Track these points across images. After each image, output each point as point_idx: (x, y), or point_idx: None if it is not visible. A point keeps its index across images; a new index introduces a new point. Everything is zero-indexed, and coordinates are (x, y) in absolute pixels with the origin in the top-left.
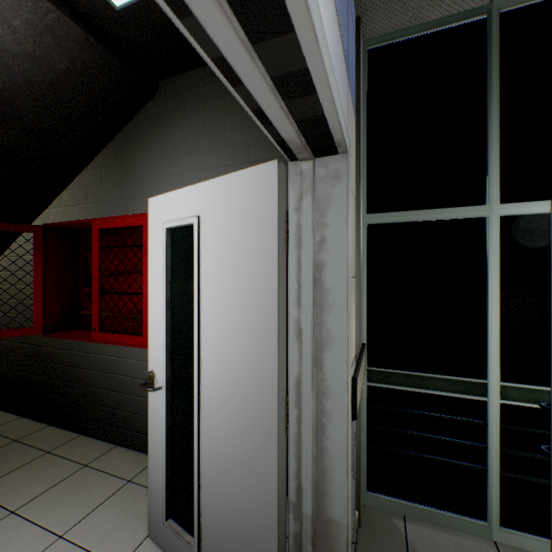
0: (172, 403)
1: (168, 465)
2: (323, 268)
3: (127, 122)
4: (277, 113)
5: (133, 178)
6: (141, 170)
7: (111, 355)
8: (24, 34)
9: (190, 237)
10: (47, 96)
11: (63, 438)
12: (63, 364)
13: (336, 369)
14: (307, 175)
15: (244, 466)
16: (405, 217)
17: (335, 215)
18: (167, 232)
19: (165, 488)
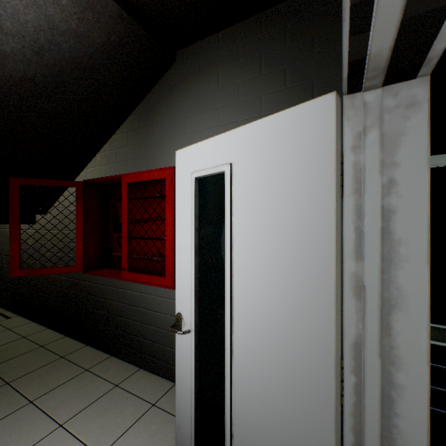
0: (199, 345)
1: (196, 405)
2: (391, 215)
3: (149, 90)
4: (393, 2)
5: (154, 139)
6: (160, 131)
7: (136, 291)
8: (70, 12)
9: (219, 185)
10: (87, 69)
11: (97, 358)
12: (97, 296)
13: (411, 335)
14: (372, 107)
15: (287, 429)
16: (435, 161)
17: (408, 151)
18: (195, 181)
19: (193, 427)
